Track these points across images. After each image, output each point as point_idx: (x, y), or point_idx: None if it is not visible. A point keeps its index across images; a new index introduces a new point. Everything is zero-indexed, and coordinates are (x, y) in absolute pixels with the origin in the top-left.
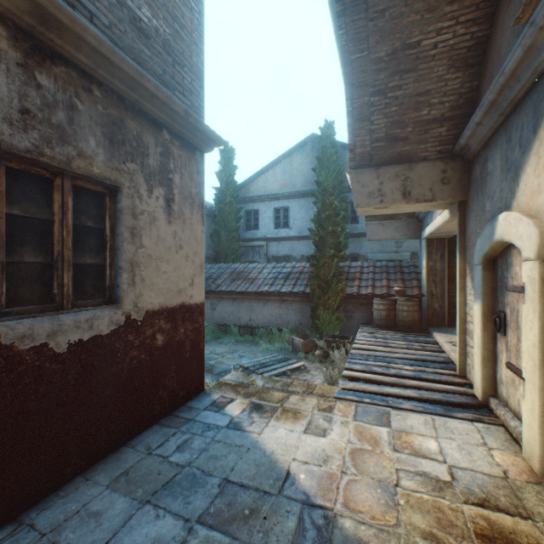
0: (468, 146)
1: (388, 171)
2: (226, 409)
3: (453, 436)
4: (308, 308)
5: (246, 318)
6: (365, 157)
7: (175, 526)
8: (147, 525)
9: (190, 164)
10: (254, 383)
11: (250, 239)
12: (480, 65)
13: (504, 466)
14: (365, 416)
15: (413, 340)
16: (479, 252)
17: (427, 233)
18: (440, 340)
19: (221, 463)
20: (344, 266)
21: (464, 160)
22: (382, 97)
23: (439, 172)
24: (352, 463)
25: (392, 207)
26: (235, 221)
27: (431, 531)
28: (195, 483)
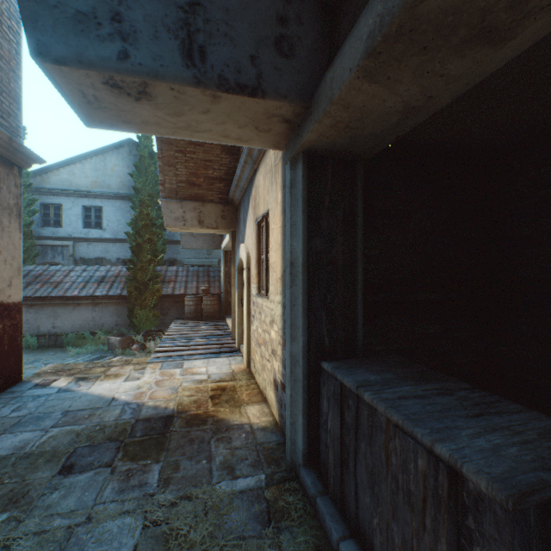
0: (234, 200)
1: (189, 204)
2: (53, 385)
3: (216, 364)
4: (125, 310)
5: (49, 325)
6: (173, 192)
7: (34, 433)
8: (10, 439)
9: (9, 178)
10: (76, 367)
11: (49, 237)
12: (239, 156)
13: (234, 368)
14: (168, 367)
15: (212, 325)
16: (237, 263)
17: (223, 247)
18: (229, 322)
19: (60, 407)
20: (162, 270)
21: (234, 206)
22: (183, 155)
23: (221, 211)
24: (156, 385)
25: (193, 229)
26: (27, 214)
27: (192, 394)
28: (41, 418)
